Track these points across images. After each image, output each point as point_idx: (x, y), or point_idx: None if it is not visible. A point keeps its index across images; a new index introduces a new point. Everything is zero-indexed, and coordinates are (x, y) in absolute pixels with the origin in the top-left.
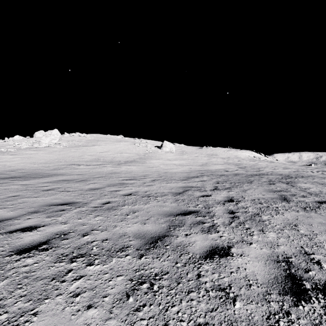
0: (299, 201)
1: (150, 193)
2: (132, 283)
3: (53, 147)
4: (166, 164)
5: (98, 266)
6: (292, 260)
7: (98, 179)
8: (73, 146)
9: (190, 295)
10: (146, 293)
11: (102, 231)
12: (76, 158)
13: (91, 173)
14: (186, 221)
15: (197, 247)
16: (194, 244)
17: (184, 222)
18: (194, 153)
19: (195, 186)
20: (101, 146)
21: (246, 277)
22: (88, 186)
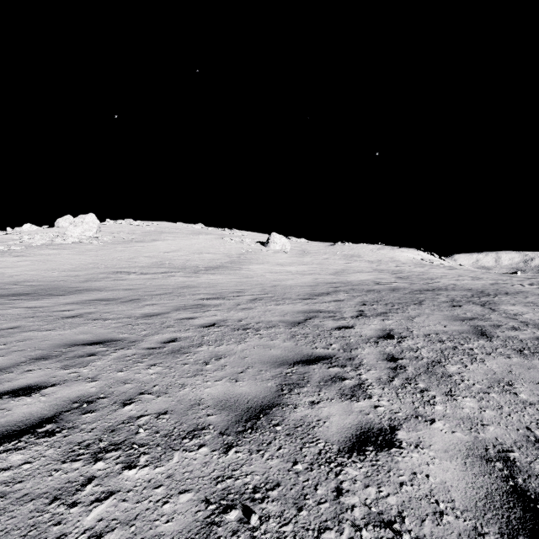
0: (508, 338)
1: (248, 323)
2: (209, 509)
3: (86, 243)
4: (276, 271)
5: (145, 470)
6: (515, 456)
7: (159, 298)
8: (120, 242)
9: (323, 538)
10: (235, 533)
11: (158, 395)
12: (125, 262)
13: (149, 288)
14: (311, 376)
15: (333, 429)
16: (327, 423)
17: (308, 377)
18: (322, 253)
19: (326, 309)
20: (167, 242)
21: (431, 496)
22: (141, 310)
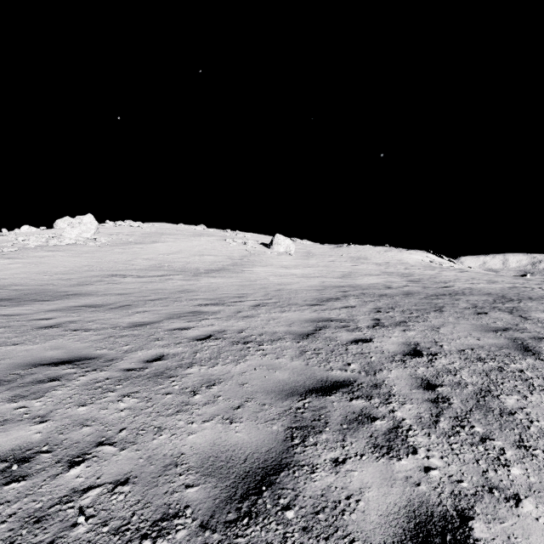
0: None
1: (249, 335)
2: None
3: (83, 245)
4: (280, 274)
5: None
6: None
7: (152, 304)
8: (118, 244)
9: None
10: None
11: (122, 448)
12: (121, 264)
13: (144, 292)
14: (329, 414)
15: (372, 517)
16: (361, 503)
17: (326, 416)
18: (327, 256)
19: (337, 318)
20: (167, 244)
21: None
22: (129, 319)
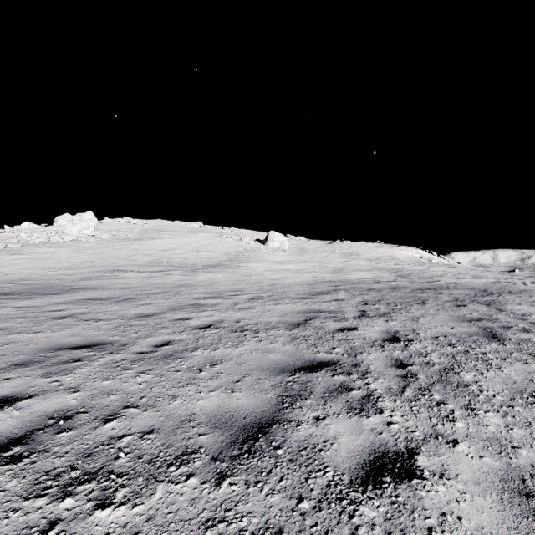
0: (521, 341)
1: (245, 324)
2: None
3: (84, 241)
4: (274, 270)
5: (121, 510)
6: None
7: (154, 297)
8: (118, 240)
9: None
10: None
11: (145, 410)
12: (122, 260)
13: (145, 287)
14: (314, 386)
15: (342, 453)
16: (335, 445)
17: (311, 387)
18: (320, 251)
19: (326, 309)
20: (165, 240)
21: None
22: (135, 310)
